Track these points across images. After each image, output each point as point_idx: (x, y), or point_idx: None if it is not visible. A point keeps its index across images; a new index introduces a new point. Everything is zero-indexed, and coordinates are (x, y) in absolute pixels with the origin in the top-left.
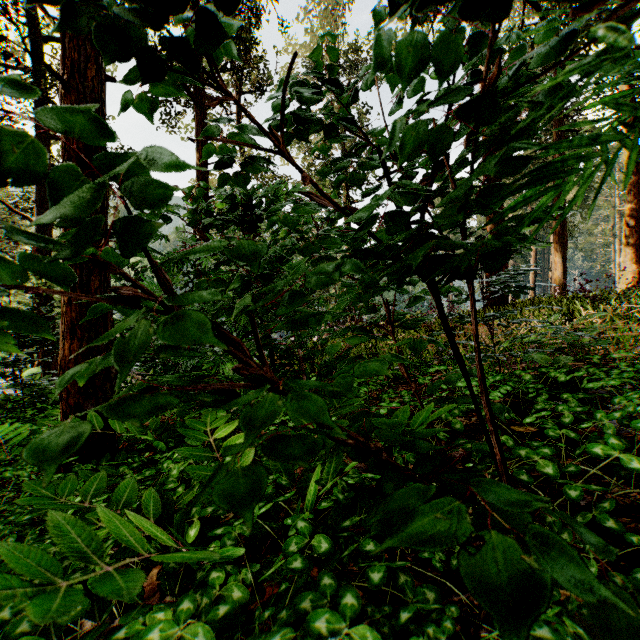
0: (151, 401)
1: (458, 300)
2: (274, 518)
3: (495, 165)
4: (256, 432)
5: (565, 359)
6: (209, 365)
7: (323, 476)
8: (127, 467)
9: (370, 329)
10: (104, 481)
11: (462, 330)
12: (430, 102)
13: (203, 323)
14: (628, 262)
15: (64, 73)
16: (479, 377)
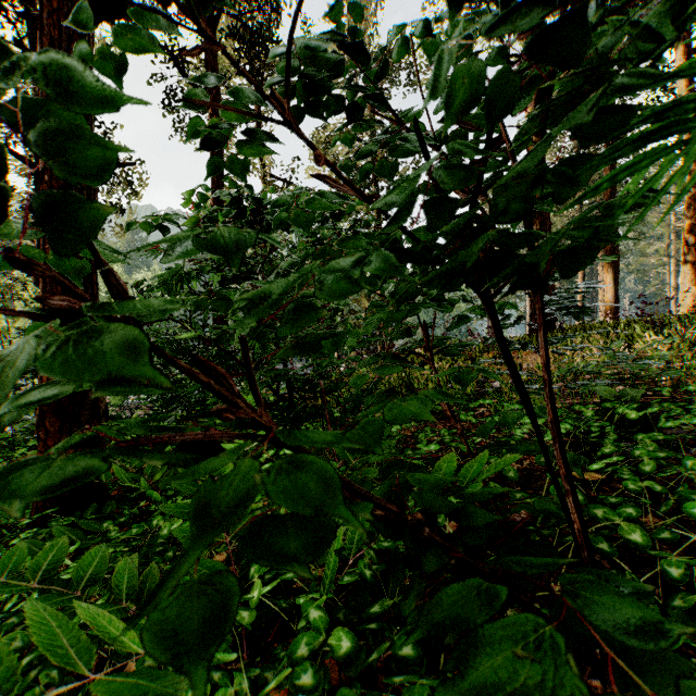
0: (62, 466)
1: (505, 324)
2: (285, 593)
3: (595, 108)
4: (211, 532)
5: (632, 392)
6: (214, 399)
7: (345, 544)
8: (112, 522)
9: (404, 356)
10: (64, 551)
11: None
12: (496, 23)
13: (134, 341)
14: (687, 284)
15: None
16: (551, 419)
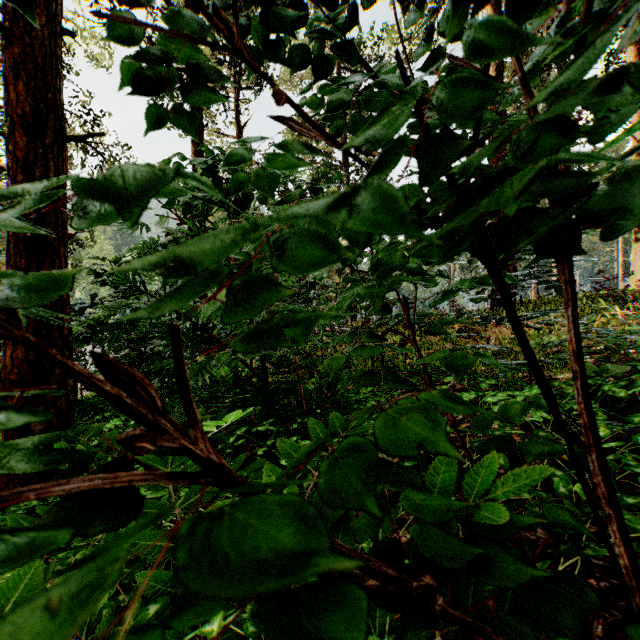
0: None
1: (477, 298)
2: None
3: None
4: None
5: (613, 368)
6: None
7: None
8: None
9: (384, 333)
10: None
11: (472, 331)
12: None
13: None
14: (638, 260)
15: (7, 20)
16: (590, 421)
